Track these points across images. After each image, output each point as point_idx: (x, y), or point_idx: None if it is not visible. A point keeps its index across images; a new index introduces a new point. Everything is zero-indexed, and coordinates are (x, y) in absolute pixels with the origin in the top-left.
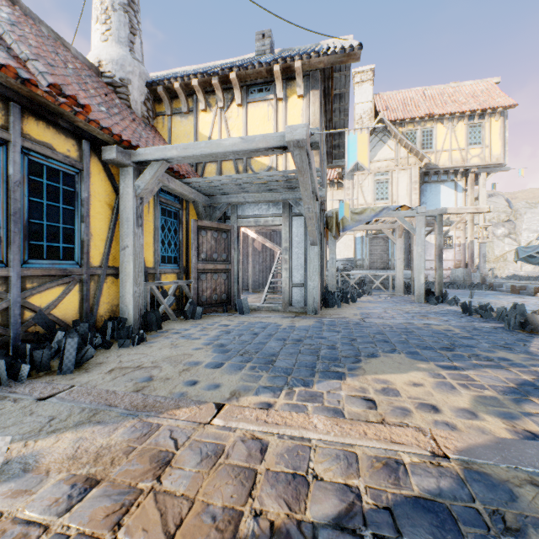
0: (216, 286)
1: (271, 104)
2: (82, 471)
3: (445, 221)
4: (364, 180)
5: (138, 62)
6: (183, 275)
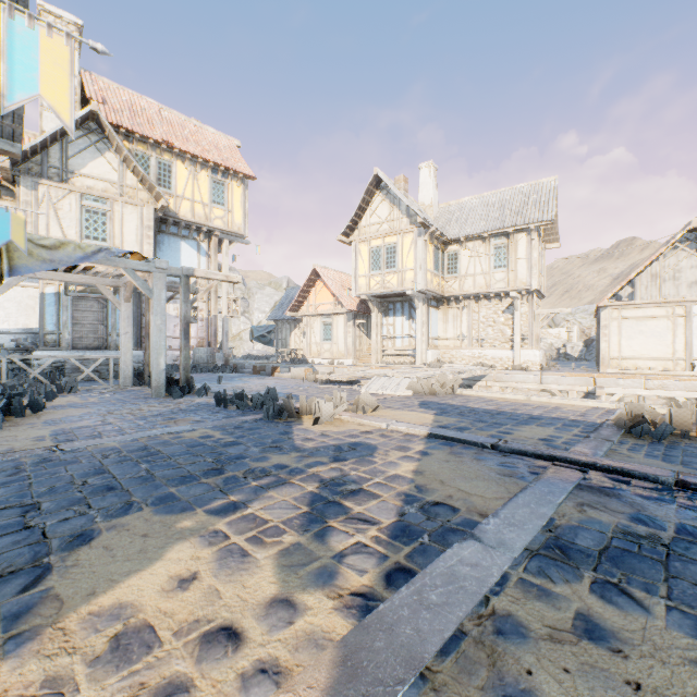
0: None
1: None
2: None
3: (192, 285)
4: (62, 199)
5: None
6: None
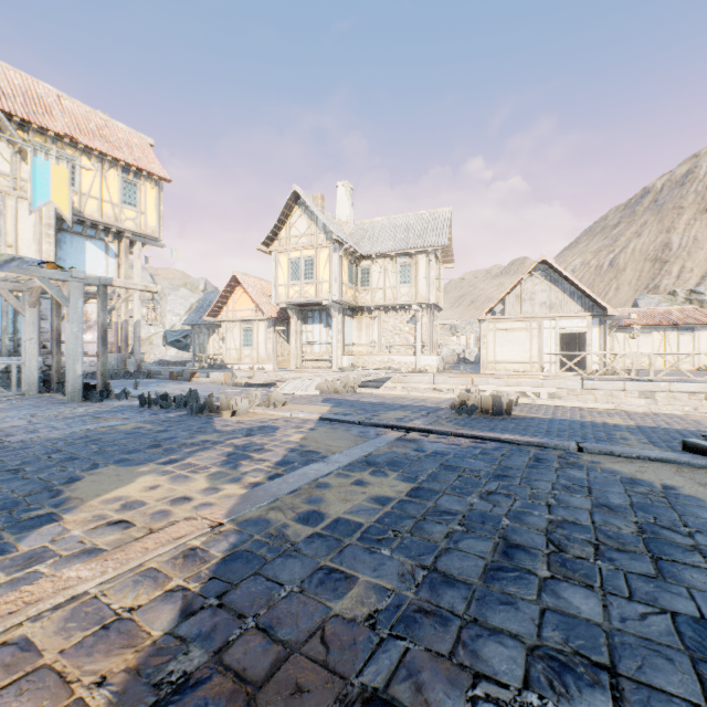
0: None
1: None
2: None
3: (111, 294)
4: None
5: None
6: None
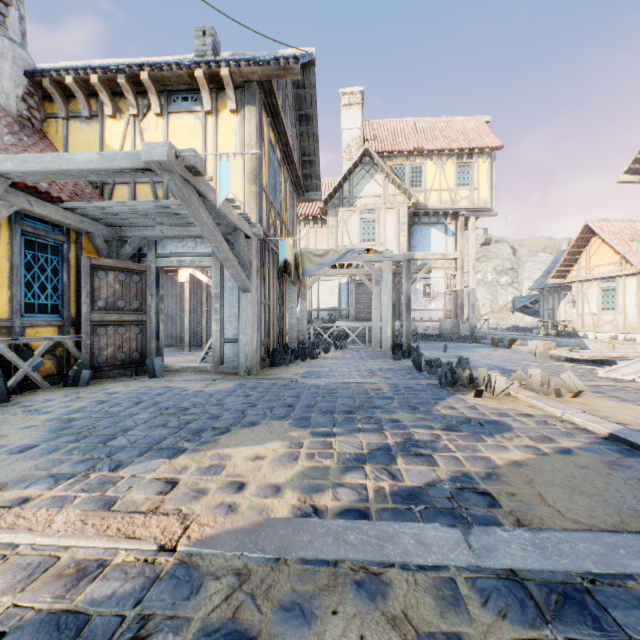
0: (122, 343)
1: (199, 118)
2: None
3: (412, 267)
4: (349, 218)
5: (11, 42)
6: (70, 329)
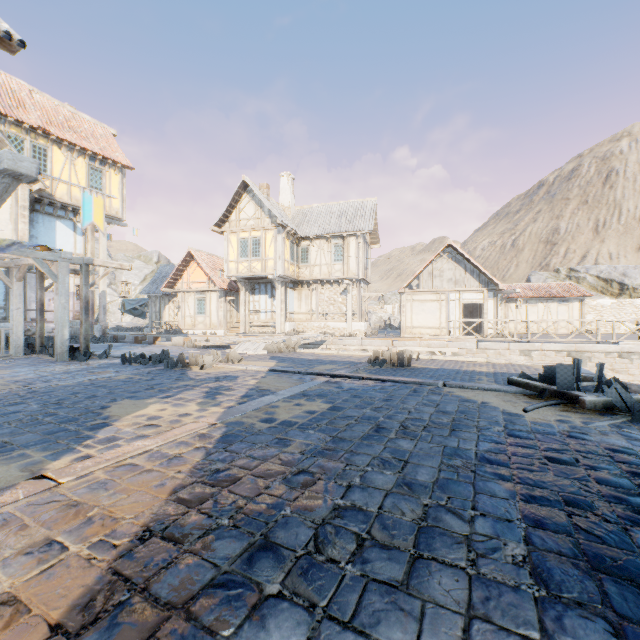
0: None
1: None
2: (8, 553)
3: (92, 271)
4: None
5: None
6: None
